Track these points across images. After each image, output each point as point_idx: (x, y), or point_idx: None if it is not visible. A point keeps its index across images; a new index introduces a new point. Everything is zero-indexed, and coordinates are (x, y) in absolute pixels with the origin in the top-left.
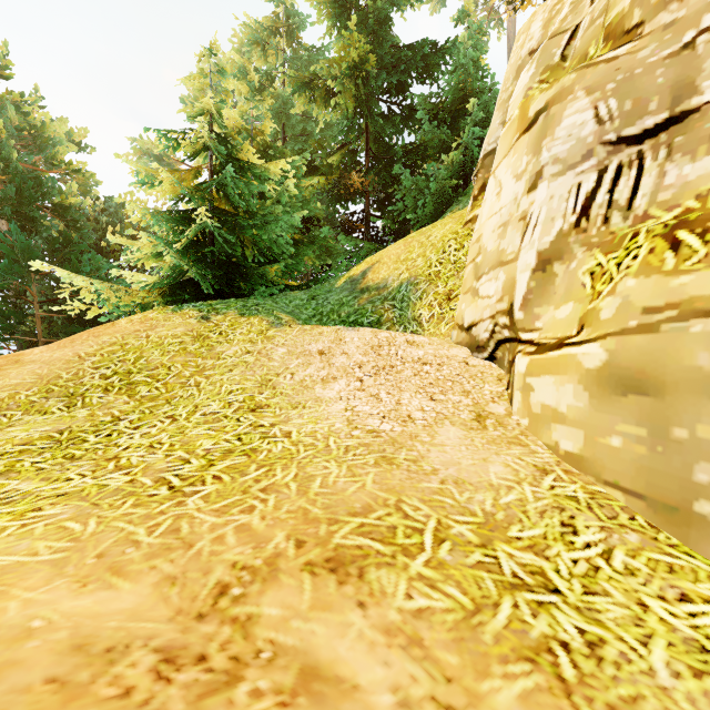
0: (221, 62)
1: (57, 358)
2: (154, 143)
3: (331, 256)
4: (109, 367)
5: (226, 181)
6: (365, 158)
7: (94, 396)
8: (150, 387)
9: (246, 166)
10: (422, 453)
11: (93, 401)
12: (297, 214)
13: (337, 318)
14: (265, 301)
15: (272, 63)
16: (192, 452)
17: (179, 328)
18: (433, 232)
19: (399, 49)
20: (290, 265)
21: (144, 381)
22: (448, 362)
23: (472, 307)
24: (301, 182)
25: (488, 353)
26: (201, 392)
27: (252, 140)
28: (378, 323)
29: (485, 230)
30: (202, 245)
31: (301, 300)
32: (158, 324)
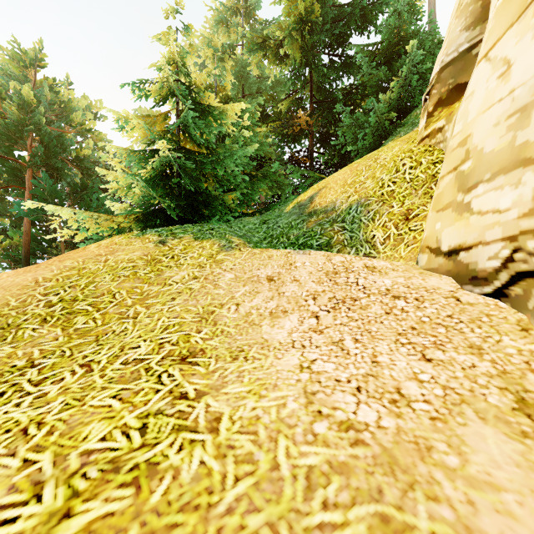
0: (197, 46)
1: (16, 283)
2: (149, 111)
3: (280, 190)
4: (57, 294)
5: (188, 120)
6: (309, 103)
7: (29, 328)
8: (88, 318)
9: (207, 109)
10: (460, 512)
11: (25, 334)
12: (250, 147)
13: (286, 241)
14: (220, 225)
15: (234, 38)
16: (63, 457)
17: (136, 252)
18: (380, 155)
19: (339, 7)
20: (246, 196)
21: (85, 309)
22: (429, 296)
23: (456, 227)
24: (255, 126)
25: (494, 287)
26: (135, 326)
27: (216, 95)
28: (328, 245)
29: (477, 127)
30: (170, 179)
31: (253, 224)
32: (119, 248)
